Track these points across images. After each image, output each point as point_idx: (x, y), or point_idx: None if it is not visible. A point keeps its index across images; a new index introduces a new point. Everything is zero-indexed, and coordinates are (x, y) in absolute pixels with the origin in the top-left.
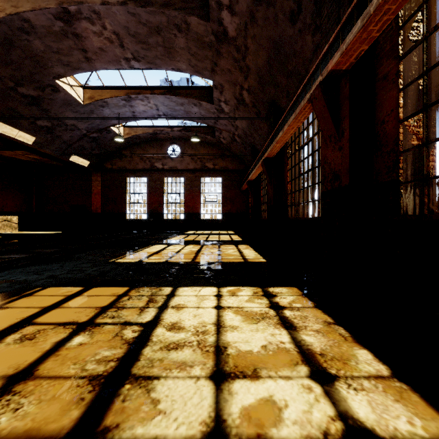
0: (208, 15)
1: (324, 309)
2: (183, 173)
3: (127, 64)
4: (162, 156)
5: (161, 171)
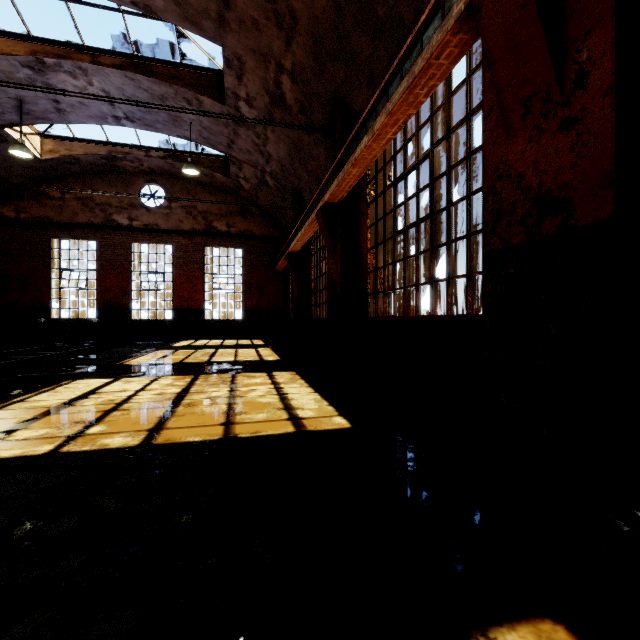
0: None
1: None
2: (171, 237)
3: None
4: (128, 202)
5: (127, 231)
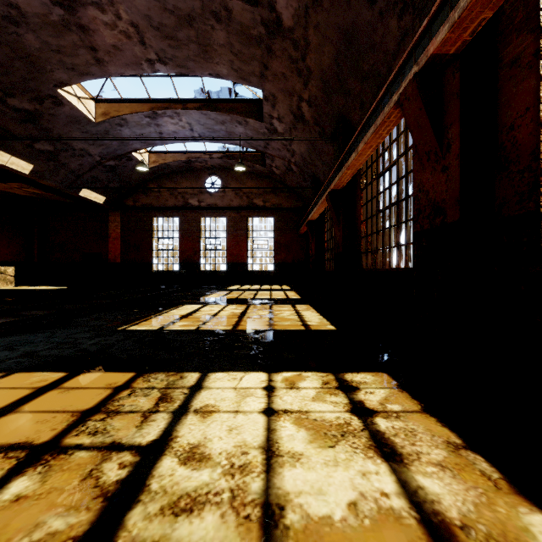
0: None
1: (439, 416)
2: (225, 213)
3: (151, 67)
4: (198, 190)
5: (197, 210)
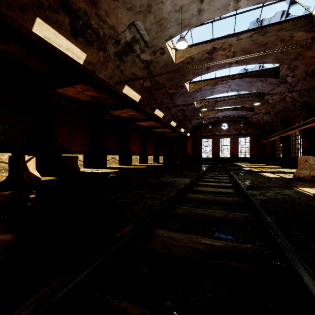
0: (262, 98)
1: None
2: (229, 136)
3: (225, 106)
4: (219, 129)
5: (218, 136)
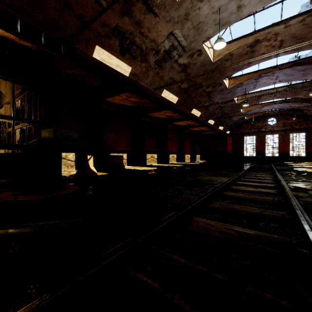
0: None
1: None
2: (278, 132)
3: (272, 99)
4: (264, 124)
5: (264, 132)
